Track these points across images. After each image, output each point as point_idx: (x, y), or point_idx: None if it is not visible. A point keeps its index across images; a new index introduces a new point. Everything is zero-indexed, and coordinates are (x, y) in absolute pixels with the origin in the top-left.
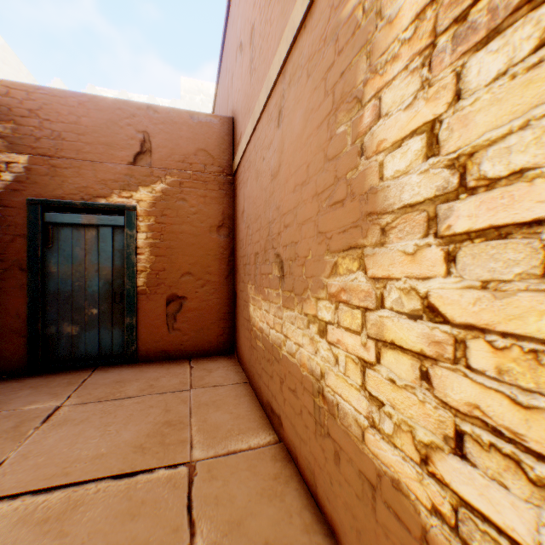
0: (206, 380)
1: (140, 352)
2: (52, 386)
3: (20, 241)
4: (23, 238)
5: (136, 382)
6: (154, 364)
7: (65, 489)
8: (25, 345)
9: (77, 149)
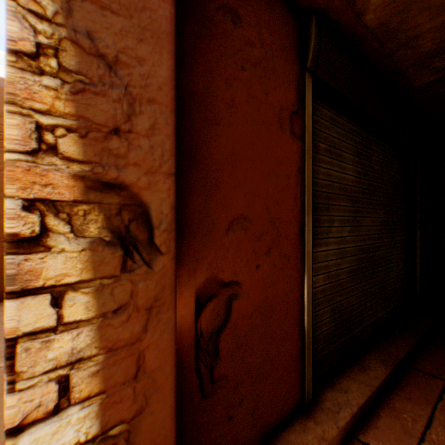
0: (1, 319)
1: None
2: None
3: None
4: None
5: None
6: None
7: None
8: None
9: None
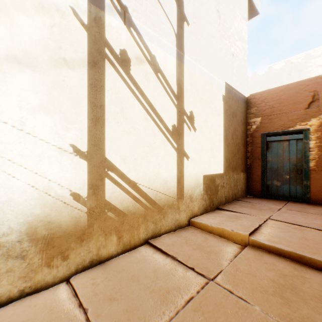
0: None
1: (310, 198)
2: (272, 202)
3: (257, 149)
4: (258, 148)
5: (312, 210)
6: (320, 206)
7: (297, 225)
8: (259, 186)
9: (278, 110)
